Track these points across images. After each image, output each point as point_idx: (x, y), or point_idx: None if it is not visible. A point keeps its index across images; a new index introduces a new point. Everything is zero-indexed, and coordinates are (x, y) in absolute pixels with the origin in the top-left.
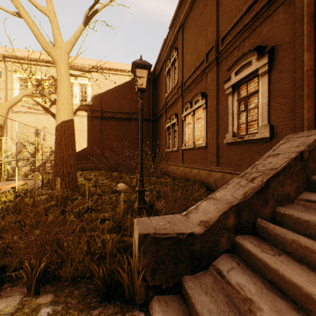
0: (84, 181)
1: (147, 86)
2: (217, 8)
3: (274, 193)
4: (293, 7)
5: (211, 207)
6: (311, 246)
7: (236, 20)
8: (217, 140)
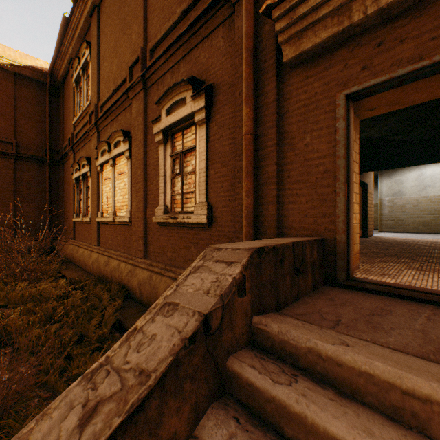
0: None
1: (38, 95)
2: None
3: None
4: (234, 34)
5: None
6: None
7: (168, 27)
8: (146, 215)
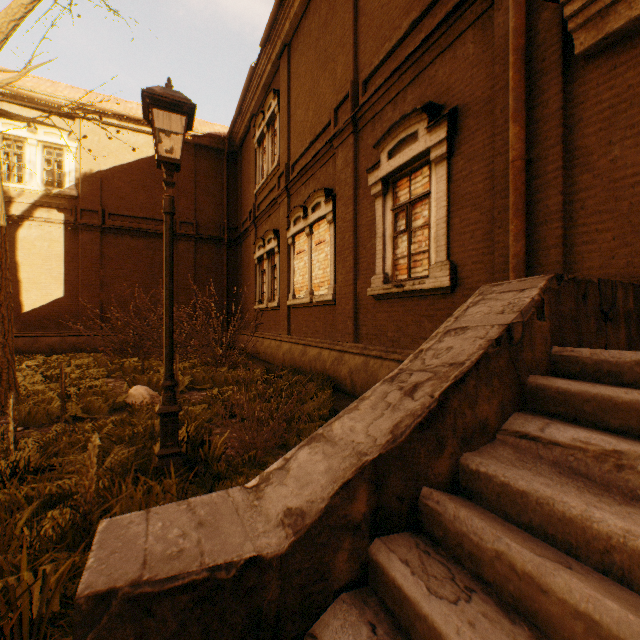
0: (40, 384)
1: (216, 165)
2: (354, 17)
3: (458, 422)
4: (491, 35)
5: (318, 464)
6: (537, 572)
7: (390, 47)
8: (356, 290)
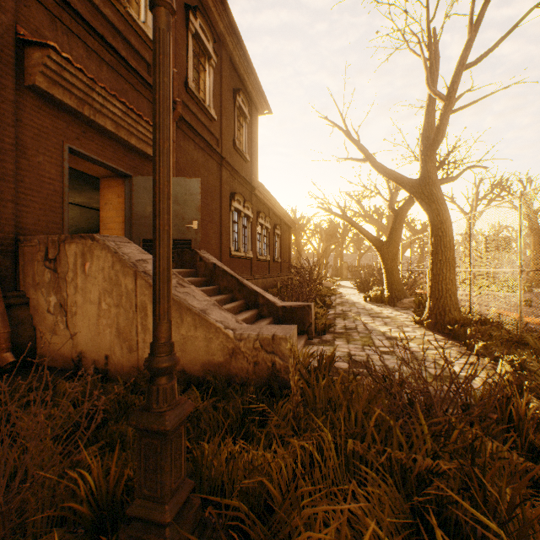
0: None
1: None
2: None
3: None
4: None
5: (218, 314)
6: None
7: None
8: None
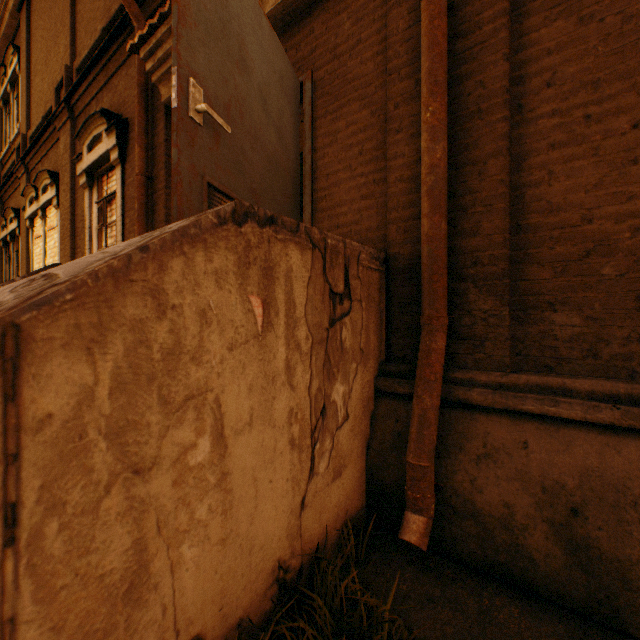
0: None
1: None
2: (72, 1)
3: None
4: None
5: None
6: None
7: (92, 45)
8: None
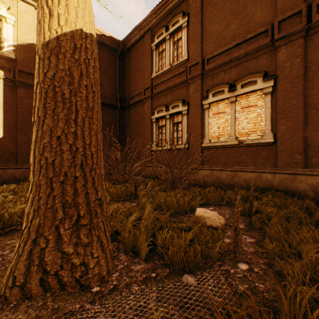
0: None
1: (111, 58)
2: None
3: None
4: None
5: None
6: None
7: None
8: (304, 135)
